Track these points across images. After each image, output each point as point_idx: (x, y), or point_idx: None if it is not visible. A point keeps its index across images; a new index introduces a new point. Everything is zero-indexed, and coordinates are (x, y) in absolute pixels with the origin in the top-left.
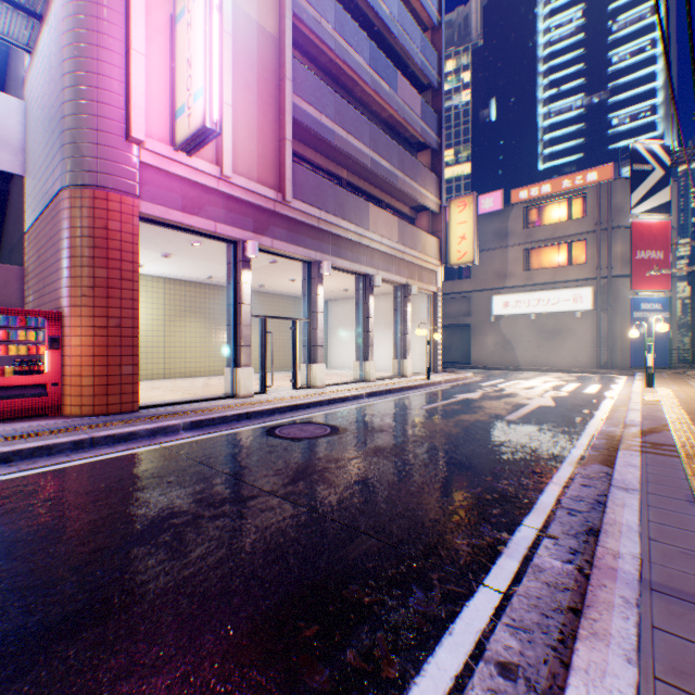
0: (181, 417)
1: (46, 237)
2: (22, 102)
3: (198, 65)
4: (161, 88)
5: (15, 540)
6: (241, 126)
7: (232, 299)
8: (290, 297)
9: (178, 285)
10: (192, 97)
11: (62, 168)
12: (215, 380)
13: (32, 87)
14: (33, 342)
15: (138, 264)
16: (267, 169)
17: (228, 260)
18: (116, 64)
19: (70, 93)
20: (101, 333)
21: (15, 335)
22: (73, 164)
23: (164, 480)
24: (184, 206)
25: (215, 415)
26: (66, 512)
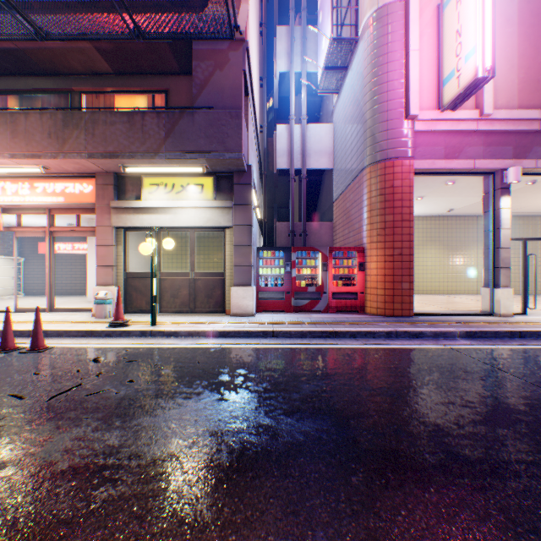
0: (452, 326)
1: (349, 201)
2: (331, 125)
3: (467, 30)
4: (427, 69)
5: (395, 388)
6: (498, 63)
7: (486, 225)
8: (532, 217)
9: (417, 220)
10: (460, 60)
11: (363, 155)
12: (452, 298)
13: (337, 114)
14: (346, 266)
15: (411, 208)
16: (528, 92)
17: (472, 191)
18: (397, 69)
19: (368, 105)
20: (387, 260)
21: (341, 262)
22: (370, 150)
23: (474, 376)
24: (444, 155)
25: (485, 329)
26: (413, 379)
